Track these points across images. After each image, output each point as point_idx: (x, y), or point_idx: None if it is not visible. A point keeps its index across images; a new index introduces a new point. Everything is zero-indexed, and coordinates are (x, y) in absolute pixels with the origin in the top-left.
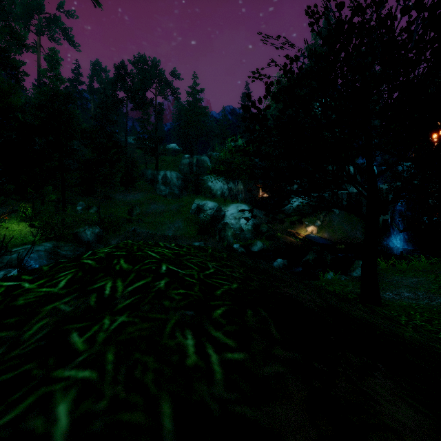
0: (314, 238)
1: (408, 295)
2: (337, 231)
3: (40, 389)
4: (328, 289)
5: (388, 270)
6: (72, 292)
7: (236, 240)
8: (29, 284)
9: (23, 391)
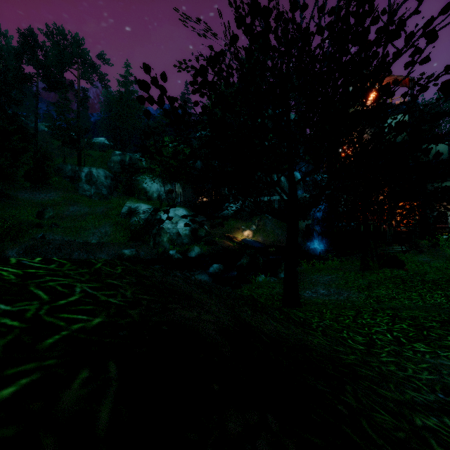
0: (250, 242)
1: (323, 292)
2: (270, 235)
3: None
4: (257, 292)
5: (309, 270)
6: None
7: (172, 245)
8: None
9: None
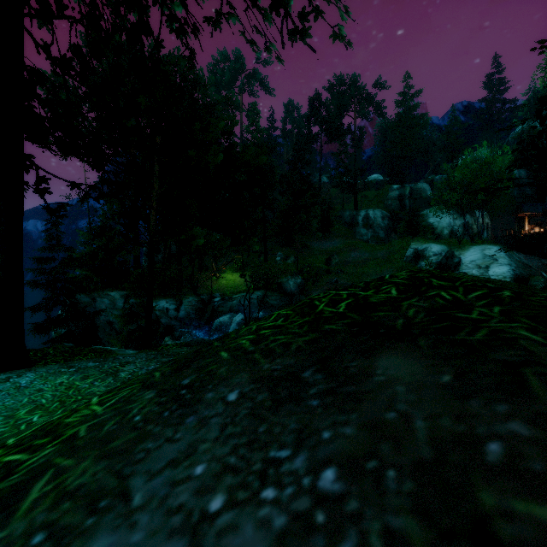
0: None
1: None
2: None
3: (484, 328)
4: None
5: None
6: (412, 296)
7: None
8: (363, 292)
9: (468, 329)
